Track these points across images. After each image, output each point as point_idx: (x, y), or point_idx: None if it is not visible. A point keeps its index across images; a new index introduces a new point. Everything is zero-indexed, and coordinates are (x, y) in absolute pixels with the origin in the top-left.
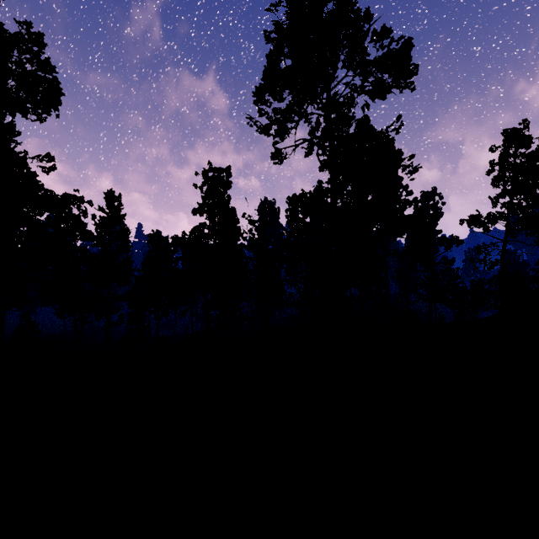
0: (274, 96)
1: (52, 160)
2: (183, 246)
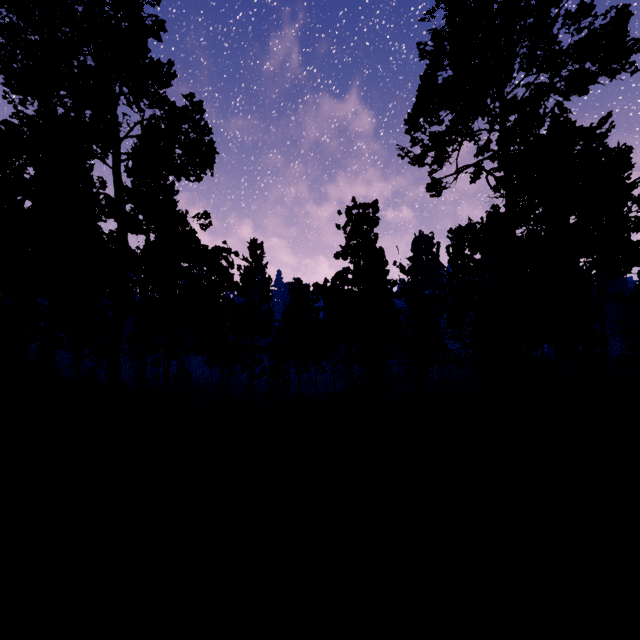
0: (430, 121)
1: (208, 217)
2: (324, 294)
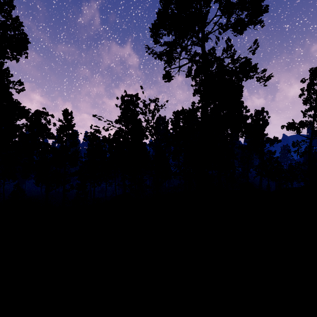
0: (165, 27)
1: (22, 84)
2: (109, 142)
